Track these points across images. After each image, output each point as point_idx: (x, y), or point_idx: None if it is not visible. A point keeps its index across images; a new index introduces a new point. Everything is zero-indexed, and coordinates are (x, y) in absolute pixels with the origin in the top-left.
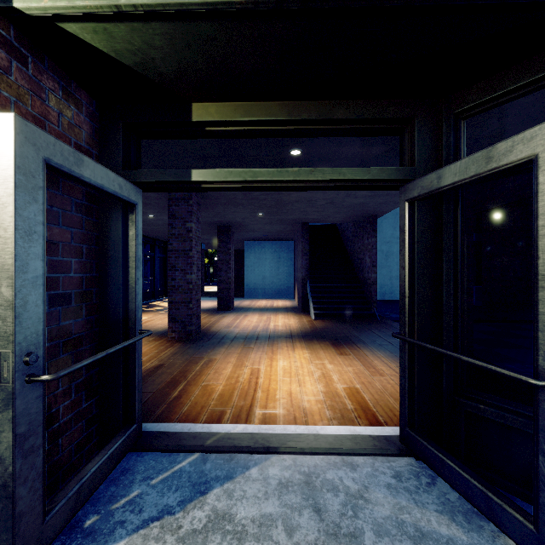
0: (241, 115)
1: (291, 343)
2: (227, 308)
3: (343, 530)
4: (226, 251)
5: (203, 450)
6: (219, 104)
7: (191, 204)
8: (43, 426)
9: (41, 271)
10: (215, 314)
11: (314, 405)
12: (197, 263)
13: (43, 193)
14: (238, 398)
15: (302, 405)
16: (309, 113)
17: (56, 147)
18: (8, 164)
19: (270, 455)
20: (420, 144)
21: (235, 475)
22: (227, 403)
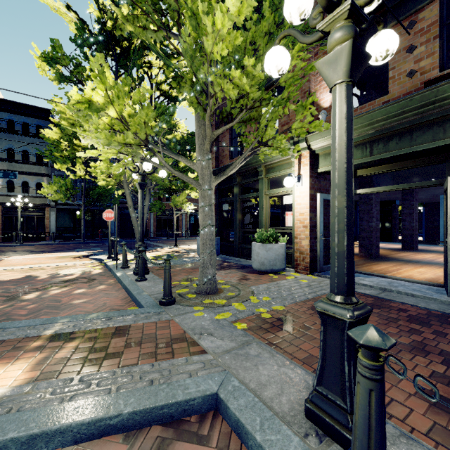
0: (372, 171)
1: (442, 266)
2: (410, 249)
3: (393, 286)
4: (410, 207)
5: (360, 273)
6: (365, 169)
7: (371, 185)
8: (323, 248)
9: (322, 220)
10: (397, 251)
11: (419, 278)
12: (376, 216)
13: (323, 205)
14: (382, 271)
15: (412, 277)
16: (397, 167)
17: (324, 195)
18: (318, 202)
19: (383, 278)
20: (447, 170)
21: (368, 277)
22: (376, 271)
